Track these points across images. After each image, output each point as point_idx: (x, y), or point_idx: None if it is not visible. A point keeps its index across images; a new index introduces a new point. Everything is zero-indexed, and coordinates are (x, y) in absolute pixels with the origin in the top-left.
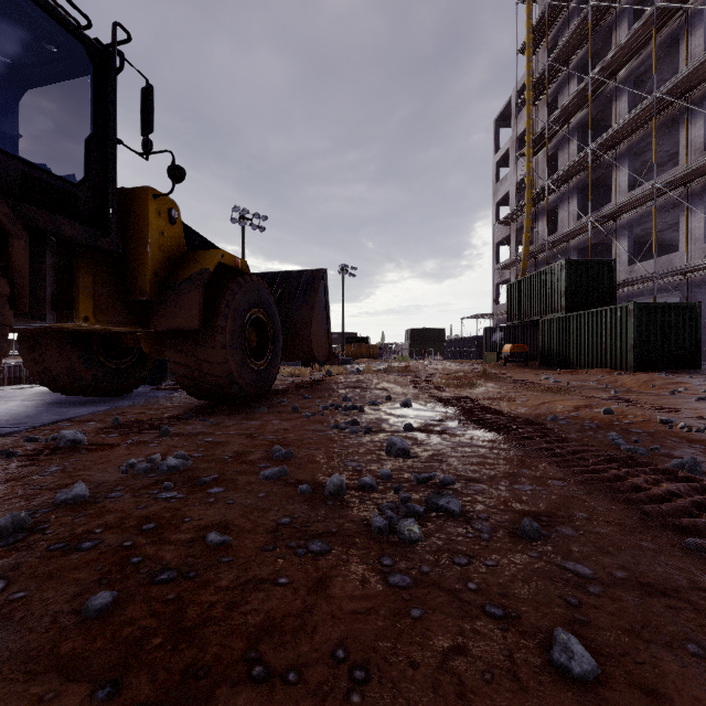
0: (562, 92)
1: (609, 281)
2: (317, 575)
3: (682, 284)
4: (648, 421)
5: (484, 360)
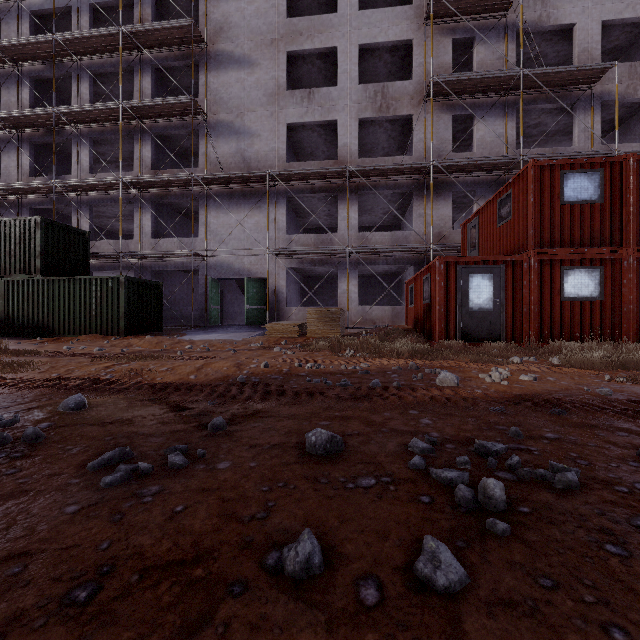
0: (7, 22)
1: (84, 251)
2: None
3: (136, 265)
4: (293, 367)
5: None
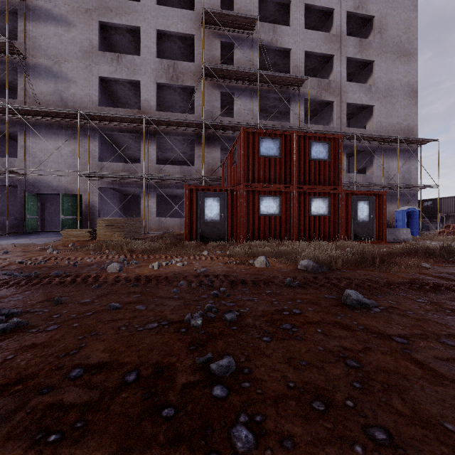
0: None
1: None
2: (20, 347)
3: None
4: (12, 264)
5: None
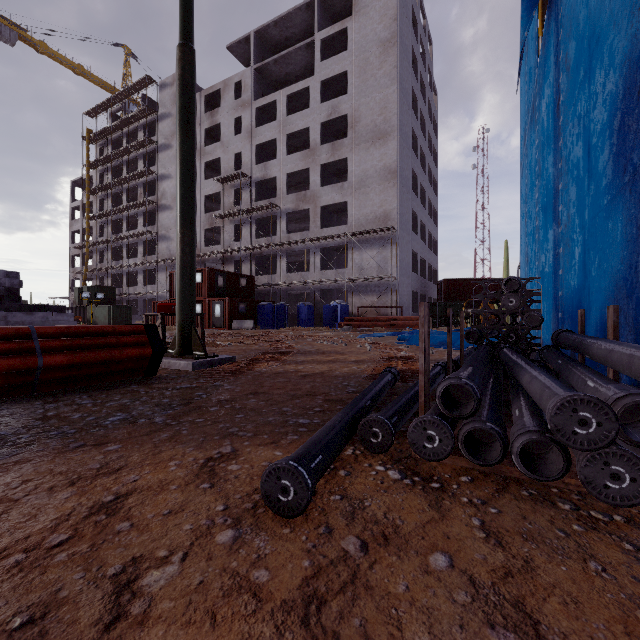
0: (105, 199)
1: (114, 294)
2: None
3: (139, 297)
4: None
5: None
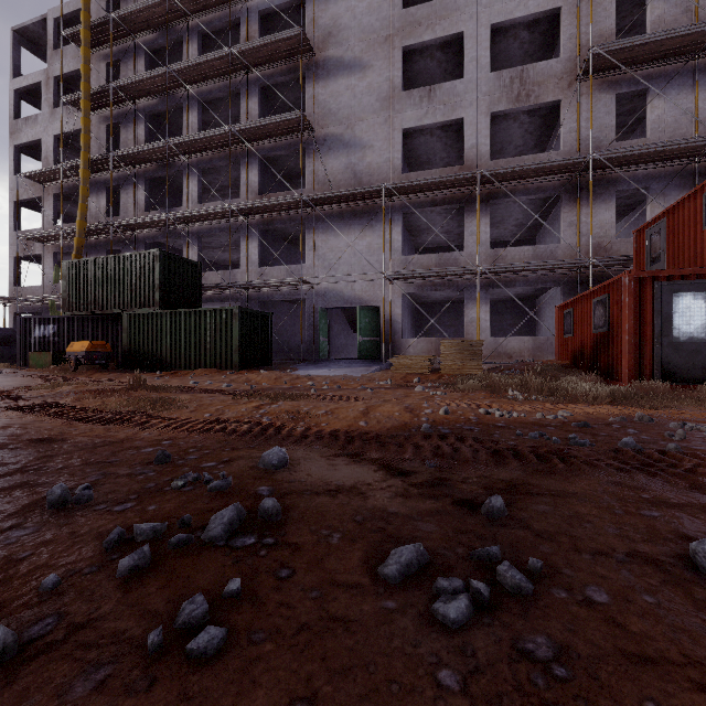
0: (125, 62)
1: (196, 283)
2: None
3: (243, 296)
4: (479, 414)
5: (20, 363)
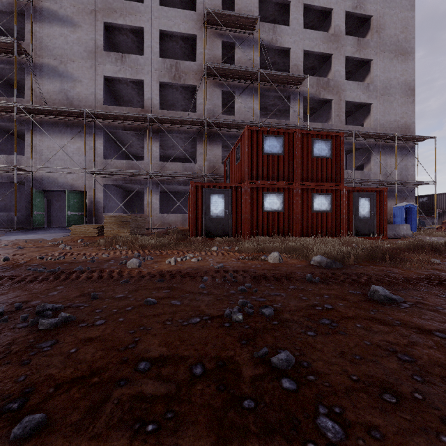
0: None
1: None
2: (78, 341)
3: None
4: (33, 260)
5: None
